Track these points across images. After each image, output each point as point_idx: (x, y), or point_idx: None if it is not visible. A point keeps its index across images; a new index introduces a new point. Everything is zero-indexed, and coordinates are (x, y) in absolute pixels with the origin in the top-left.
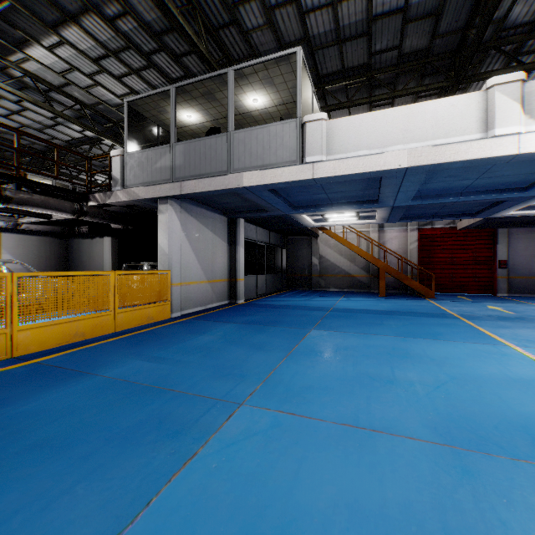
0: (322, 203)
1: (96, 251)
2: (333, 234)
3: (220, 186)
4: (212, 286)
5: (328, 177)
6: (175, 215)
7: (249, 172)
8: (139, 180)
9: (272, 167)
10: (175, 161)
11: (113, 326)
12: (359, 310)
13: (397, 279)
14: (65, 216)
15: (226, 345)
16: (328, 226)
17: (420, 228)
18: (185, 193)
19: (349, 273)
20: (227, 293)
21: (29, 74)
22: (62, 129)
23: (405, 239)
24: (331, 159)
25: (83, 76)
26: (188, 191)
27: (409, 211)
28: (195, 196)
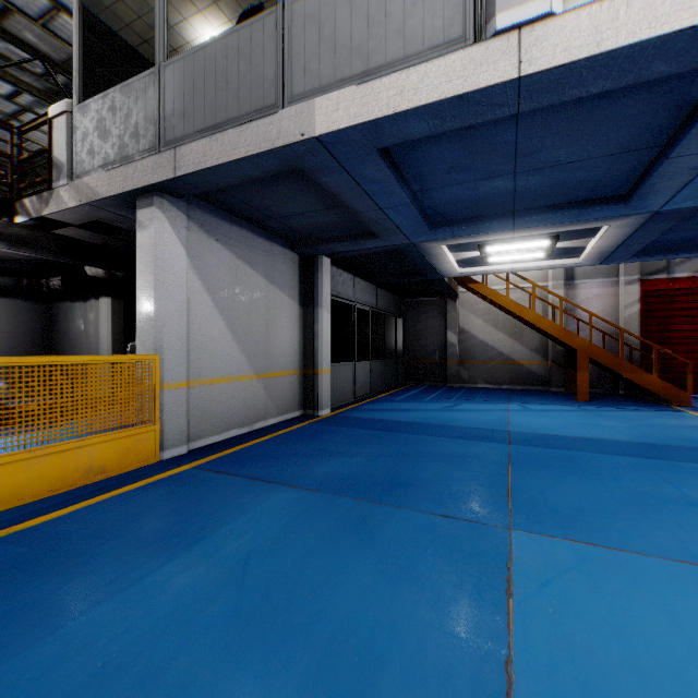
0: (491, 211)
1: (90, 321)
2: (489, 290)
3: (258, 145)
4: (267, 384)
5: (568, 67)
6: (173, 232)
7: (330, 95)
8: (97, 160)
9: (393, 70)
10: (165, 104)
11: None
12: (575, 441)
13: (602, 369)
14: None
15: (223, 656)
16: (482, 273)
17: (643, 279)
18: (182, 173)
19: (510, 359)
20: (299, 397)
21: None
22: None
23: (614, 299)
24: (580, 8)
25: None
26: (189, 166)
27: (665, 232)
28: (211, 186)
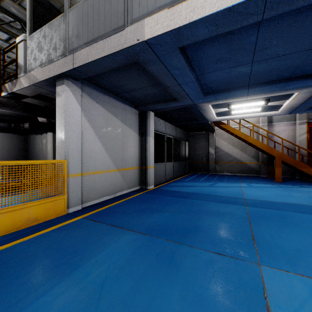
0: (236, 86)
1: (44, 143)
2: (231, 128)
3: (114, 48)
4: (122, 174)
5: None
6: (74, 98)
7: (153, 16)
8: (37, 62)
9: None
10: (68, 31)
11: None
12: (281, 205)
13: (287, 166)
14: None
15: None
16: (228, 119)
17: (308, 122)
18: (77, 66)
19: (240, 161)
20: (138, 180)
21: None
22: None
23: (293, 132)
24: None
25: None
26: (80, 62)
27: None
28: (92, 73)
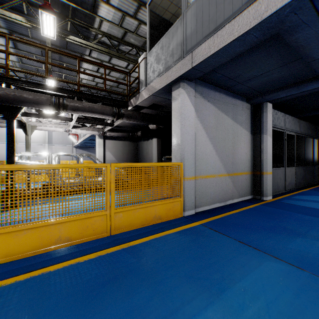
0: None
1: (149, 148)
2: None
3: (248, 24)
4: (233, 179)
5: None
6: (188, 99)
7: None
8: (155, 74)
9: None
10: (186, 31)
11: (108, 228)
12: None
13: None
14: (118, 122)
15: None
16: None
17: None
18: (196, 64)
19: None
20: (250, 187)
21: (105, 34)
22: (133, 74)
23: None
24: None
25: (131, 20)
26: (200, 58)
27: None
28: (210, 68)
